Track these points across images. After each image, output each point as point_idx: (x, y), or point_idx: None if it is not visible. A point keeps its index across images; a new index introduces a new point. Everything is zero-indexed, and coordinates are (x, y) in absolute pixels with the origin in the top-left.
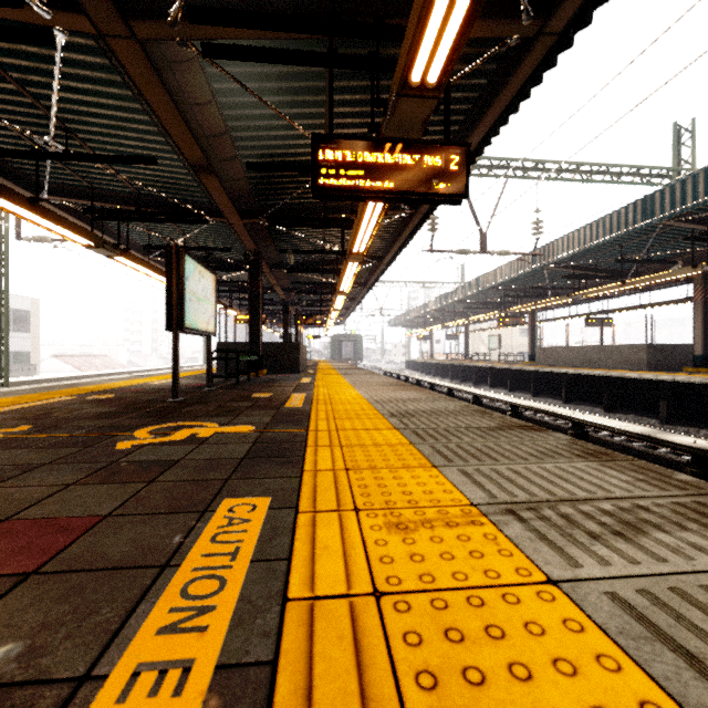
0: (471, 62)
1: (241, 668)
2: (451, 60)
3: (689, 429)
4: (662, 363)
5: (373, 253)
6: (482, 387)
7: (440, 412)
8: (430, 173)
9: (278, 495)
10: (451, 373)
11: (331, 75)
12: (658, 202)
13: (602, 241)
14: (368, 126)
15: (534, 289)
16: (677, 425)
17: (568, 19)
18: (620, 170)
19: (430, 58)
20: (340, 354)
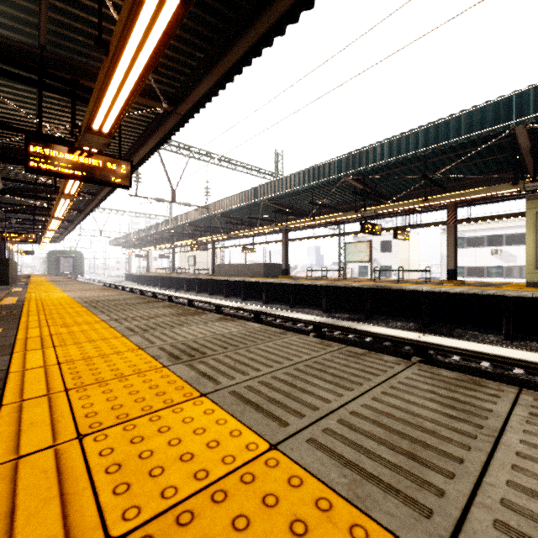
0: (143, 106)
1: (3, 346)
2: (114, 128)
3: (273, 305)
4: (270, 273)
5: (88, 190)
6: (181, 291)
7: (119, 299)
8: (109, 172)
9: (6, 328)
10: (161, 282)
11: (40, 101)
12: (259, 192)
13: (239, 206)
14: (70, 133)
15: (211, 228)
16: (269, 304)
17: (185, 112)
18: (251, 168)
19: (103, 122)
20: (58, 269)
